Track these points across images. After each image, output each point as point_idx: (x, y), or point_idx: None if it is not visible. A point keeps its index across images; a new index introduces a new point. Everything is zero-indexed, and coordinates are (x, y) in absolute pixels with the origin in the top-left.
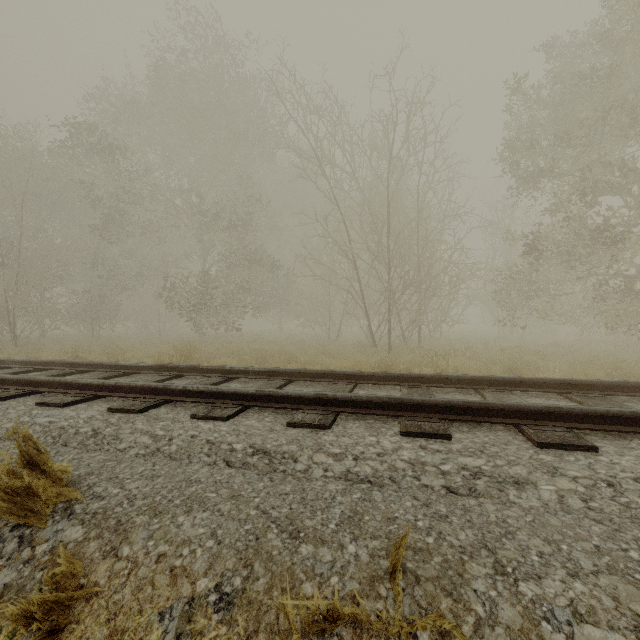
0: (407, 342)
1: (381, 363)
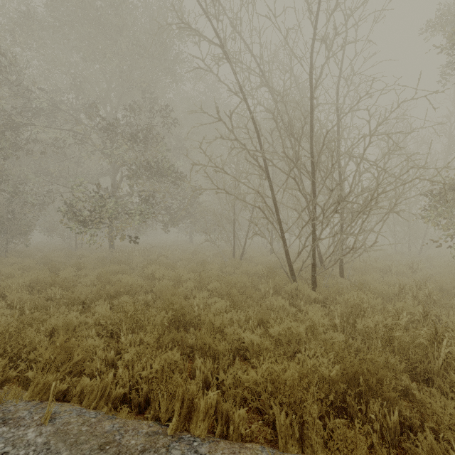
0: (325, 267)
1: (353, 367)
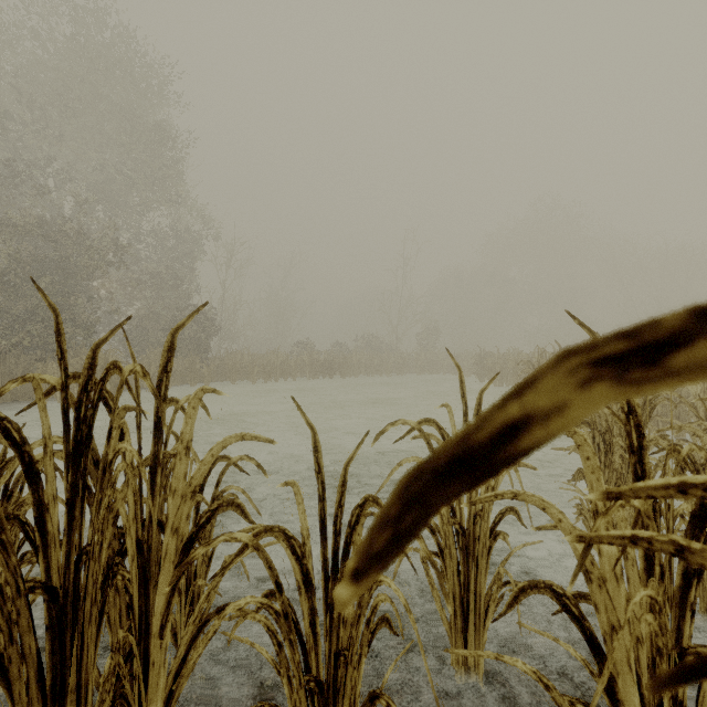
0: None
1: None
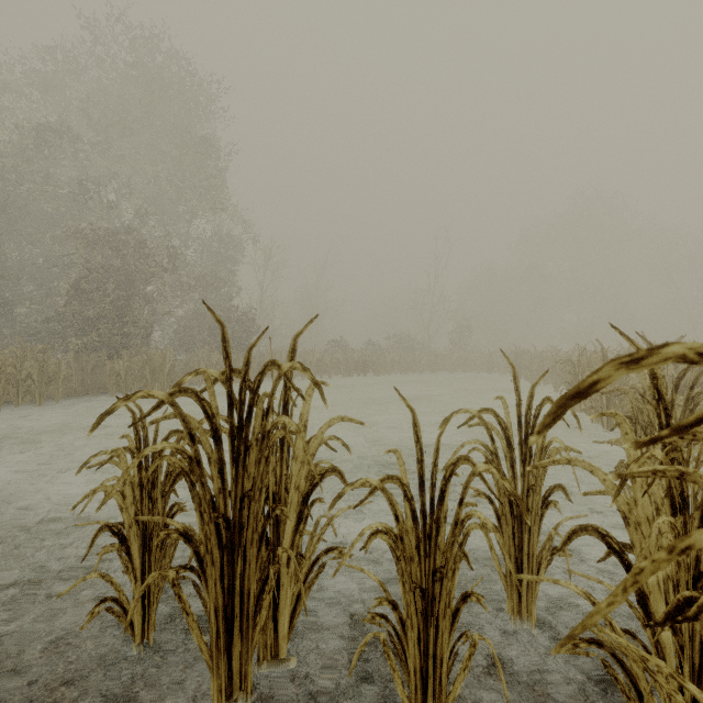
0: None
1: None
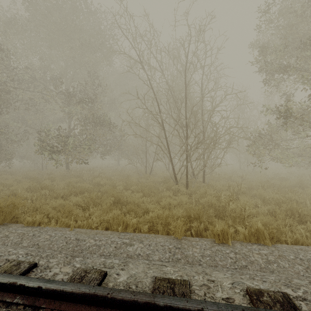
0: (196, 177)
1: (190, 211)
